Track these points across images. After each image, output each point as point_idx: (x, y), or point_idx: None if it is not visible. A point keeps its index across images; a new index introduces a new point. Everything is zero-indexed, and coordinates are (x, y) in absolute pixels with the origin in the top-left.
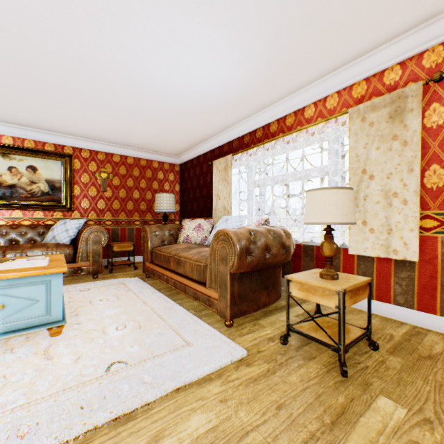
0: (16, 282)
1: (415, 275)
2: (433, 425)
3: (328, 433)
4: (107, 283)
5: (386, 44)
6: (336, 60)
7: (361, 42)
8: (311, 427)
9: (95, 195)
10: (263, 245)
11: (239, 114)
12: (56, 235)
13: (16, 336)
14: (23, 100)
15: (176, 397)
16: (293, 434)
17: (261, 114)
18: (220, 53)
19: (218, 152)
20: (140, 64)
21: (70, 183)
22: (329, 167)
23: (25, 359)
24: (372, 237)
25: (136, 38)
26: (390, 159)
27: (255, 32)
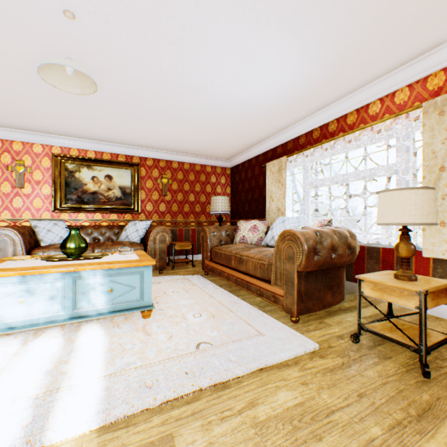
0: (120, 271)
1: None
2: None
3: (415, 423)
4: (173, 278)
5: None
6: (408, 53)
7: (439, 32)
8: (396, 416)
9: (157, 199)
10: (329, 245)
11: (295, 116)
12: (129, 234)
13: (117, 316)
14: (106, 120)
15: (260, 375)
16: (378, 419)
17: (319, 114)
18: (283, 61)
19: (270, 154)
20: (207, 80)
21: (137, 189)
22: (398, 165)
23: (130, 333)
24: None
25: (208, 59)
26: None
27: (321, 38)
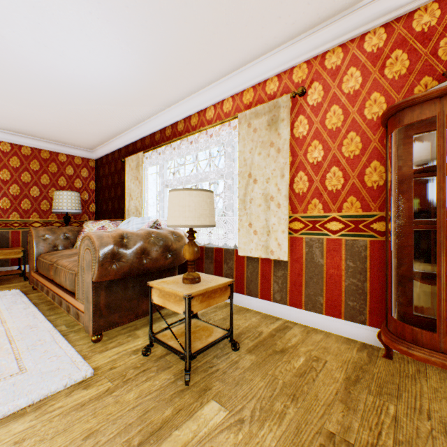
0: None
1: (288, 273)
2: (243, 425)
3: None
4: None
5: (266, 55)
6: (226, 64)
7: (242, 49)
8: None
9: None
10: (140, 249)
11: (146, 108)
12: None
13: None
14: None
15: None
16: None
17: (169, 111)
18: (95, 34)
19: (132, 148)
20: None
21: None
22: (227, 170)
23: None
24: (255, 239)
25: None
26: (269, 164)
27: (128, 17)
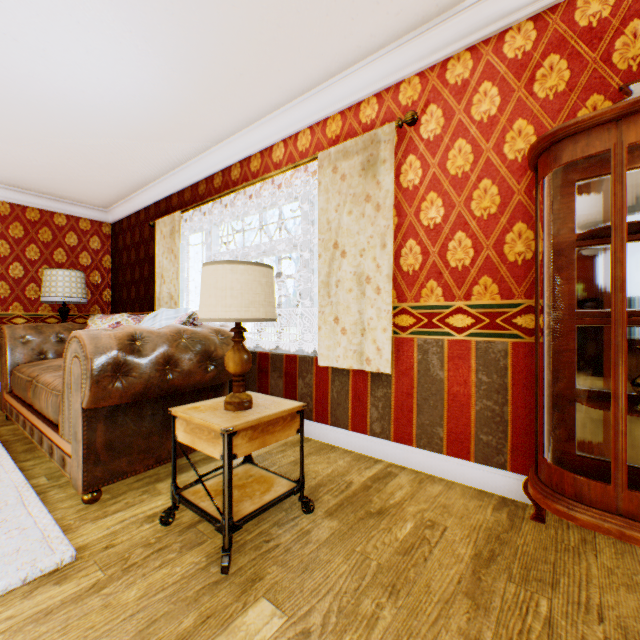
0: None
1: (392, 392)
2: None
3: None
4: None
5: (359, 63)
6: (299, 77)
7: (323, 53)
8: None
9: None
10: (162, 357)
11: (183, 145)
12: None
13: None
14: None
15: None
16: None
17: (218, 150)
18: (93, 22)
19: (165, 206)
20: None
21: None
22: (303, 238)
23: None
24: (344, 341)
25: None
26: (363, 228)
27: None
